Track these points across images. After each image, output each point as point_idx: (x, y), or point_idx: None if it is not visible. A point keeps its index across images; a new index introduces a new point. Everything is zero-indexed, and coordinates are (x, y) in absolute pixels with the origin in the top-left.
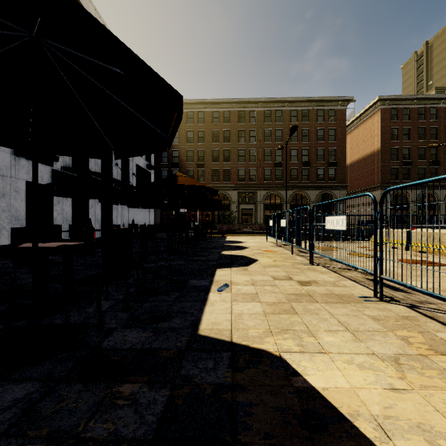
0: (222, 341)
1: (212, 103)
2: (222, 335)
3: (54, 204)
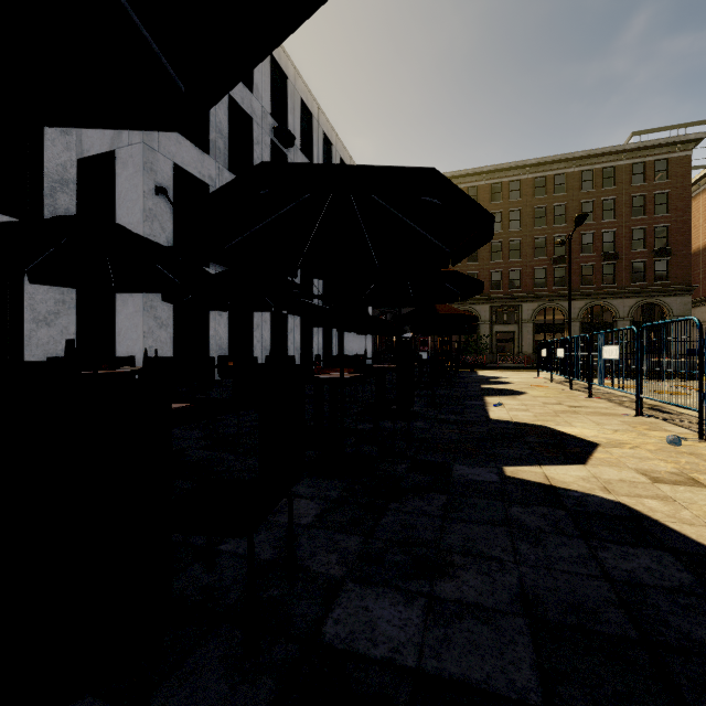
0: (507, 421)
1: (451, 178)
2: (506, 419)
3: (288, 333)
